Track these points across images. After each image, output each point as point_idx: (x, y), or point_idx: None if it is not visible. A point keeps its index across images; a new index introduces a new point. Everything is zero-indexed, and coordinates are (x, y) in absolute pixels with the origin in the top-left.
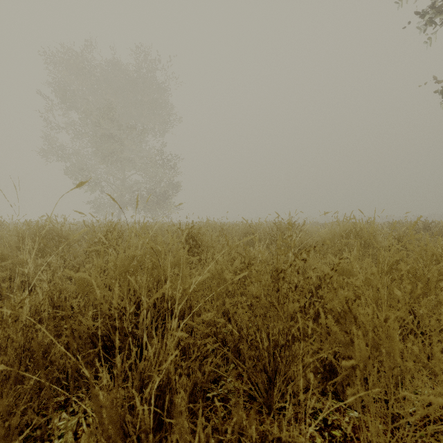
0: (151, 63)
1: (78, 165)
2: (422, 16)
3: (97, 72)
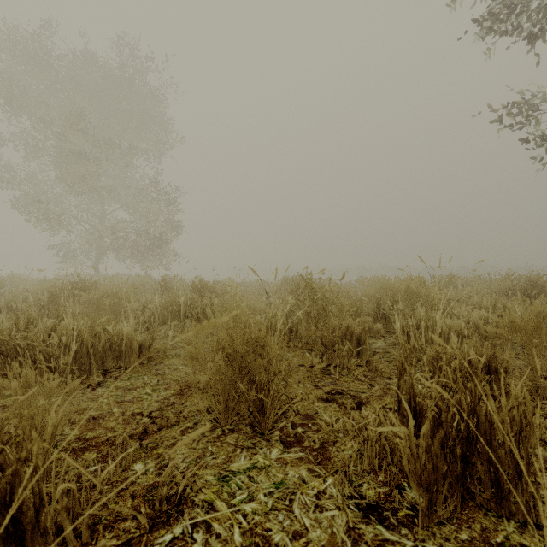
0: (142, 61)
1: (34, 194)
2: (479, 22)
3: (63, 66)
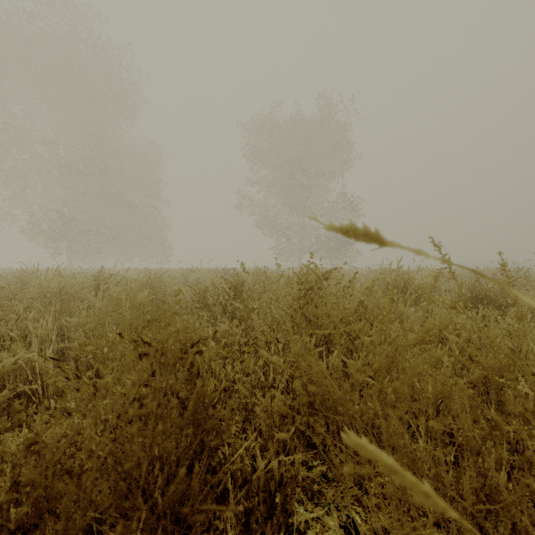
0: (333, 105)
1: (265, 216)
2: None
3: (283, 128)
